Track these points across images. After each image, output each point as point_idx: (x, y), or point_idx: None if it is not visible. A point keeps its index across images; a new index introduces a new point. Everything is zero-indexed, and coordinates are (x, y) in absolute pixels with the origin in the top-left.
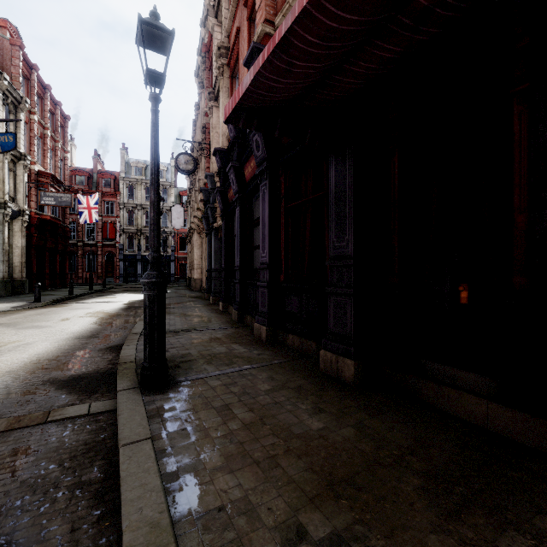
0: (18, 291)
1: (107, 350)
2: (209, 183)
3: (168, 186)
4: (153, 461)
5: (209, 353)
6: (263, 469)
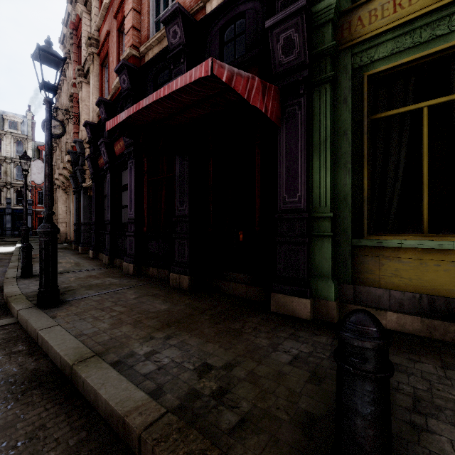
0: None
1: None
2: (78, 148)
3: (24, 139)
4: (65, 331)
5: (88, 284)
6: (133, 325)
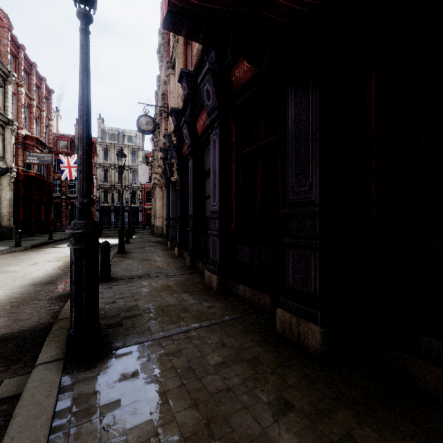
0: (6, 237)
1: (57, 299)
2: (167, 142)
3: (137, 149)
4: None
5: (157, 305)
6: None
